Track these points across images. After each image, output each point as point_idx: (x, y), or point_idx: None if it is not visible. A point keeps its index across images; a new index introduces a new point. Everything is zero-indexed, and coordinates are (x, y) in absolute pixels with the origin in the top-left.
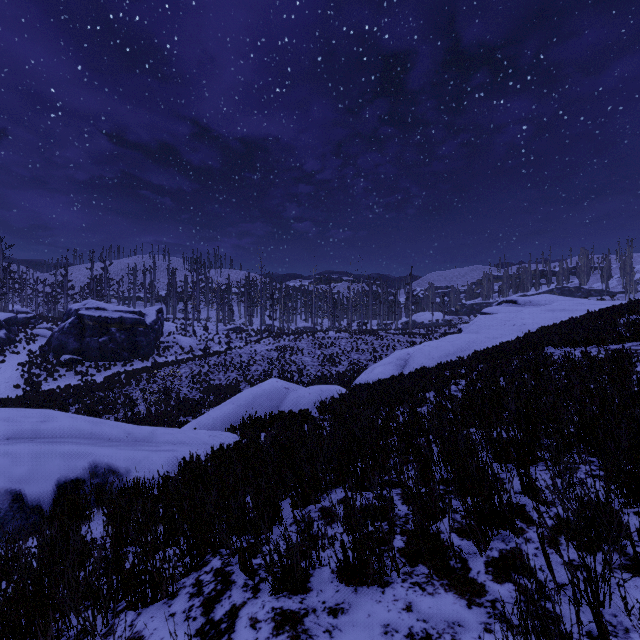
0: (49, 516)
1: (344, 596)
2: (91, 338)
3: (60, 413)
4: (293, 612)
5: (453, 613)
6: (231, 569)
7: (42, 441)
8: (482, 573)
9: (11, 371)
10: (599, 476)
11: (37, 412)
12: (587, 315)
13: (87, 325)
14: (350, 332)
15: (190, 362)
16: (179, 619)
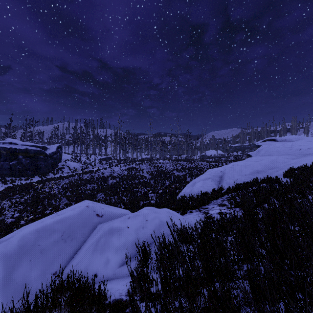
0: None
1: None
2: (4, 162)
3: None
4: None
5: None
6: None
7: None
8: None
9: None
10: None
11: None
12: None
13: (2, 153)
14: (171, 160)
15: (71, 177)
16: None
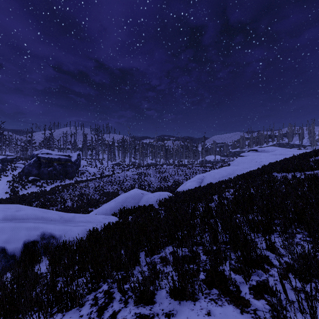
0: (19, 260)
1: (173, 306)
2: (44, 168)
3: (26, 206)
4: (146, 315)
5: (233, 317)
6: (113, 290)
7: (16, 221)
8: (247, 294)
9: (3, 185)
10: (310, 241)
11: (14, 206)
12: (293, 157)
13: (42, 162)
14: (174, 165)
15: (94, 180)
16: (85, 318)
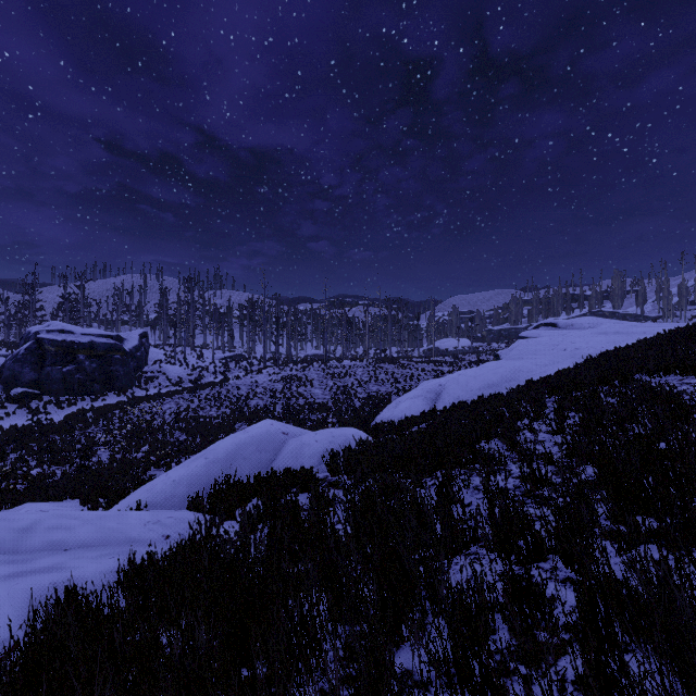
0: None
1: None
2: (52, 367)
3: None
4: None
5: None
6: None
7: None
8: None
9: None
10: None
11: None
12: (664, 336)
13: (48, 351)
14: (367, 360)
15: (177, 396)
16: None
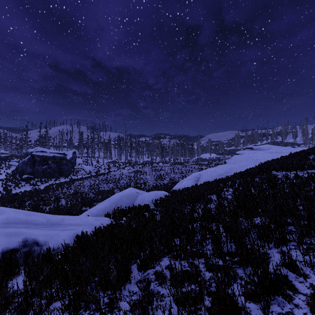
0: None
1: None
2: (38, 166)
3: (9, 209)
4: None
5: None
6: None
7: None
8: None
9: None
10: None
11: None
12: (290, 155)
13: (36, 160)
14: (170, 163)
15: (89, 178)
16: None
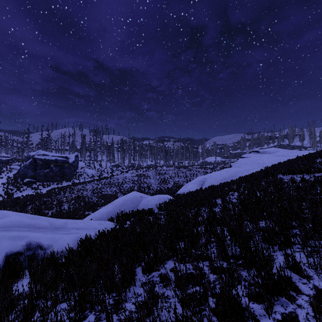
0: None
1: None
2: (40, 170)
3: (12, 213)
4: None
5: None
6: None
7: None
8: None
9: None
10: None
11: None
12: (297, 158)
13: (38, 163)
14: (174, 167)
15: (92, 182)
16: None
